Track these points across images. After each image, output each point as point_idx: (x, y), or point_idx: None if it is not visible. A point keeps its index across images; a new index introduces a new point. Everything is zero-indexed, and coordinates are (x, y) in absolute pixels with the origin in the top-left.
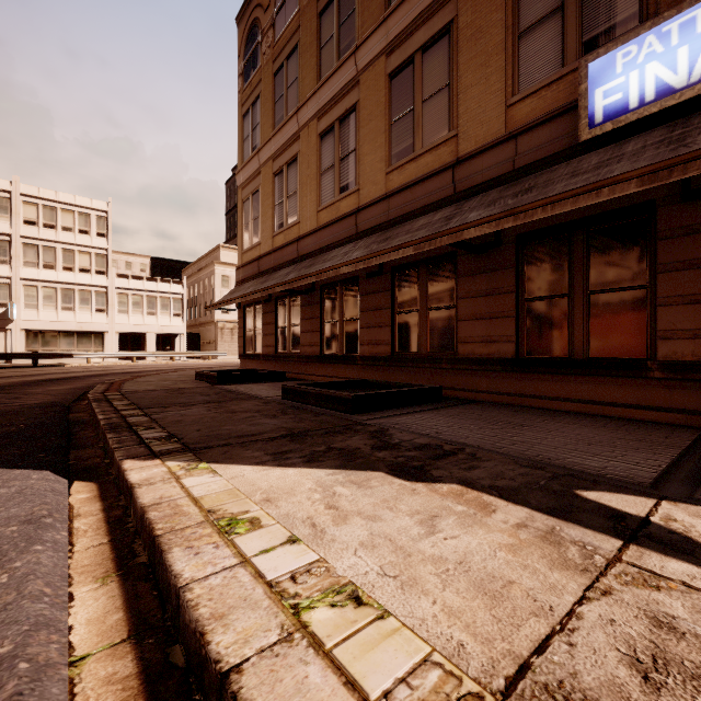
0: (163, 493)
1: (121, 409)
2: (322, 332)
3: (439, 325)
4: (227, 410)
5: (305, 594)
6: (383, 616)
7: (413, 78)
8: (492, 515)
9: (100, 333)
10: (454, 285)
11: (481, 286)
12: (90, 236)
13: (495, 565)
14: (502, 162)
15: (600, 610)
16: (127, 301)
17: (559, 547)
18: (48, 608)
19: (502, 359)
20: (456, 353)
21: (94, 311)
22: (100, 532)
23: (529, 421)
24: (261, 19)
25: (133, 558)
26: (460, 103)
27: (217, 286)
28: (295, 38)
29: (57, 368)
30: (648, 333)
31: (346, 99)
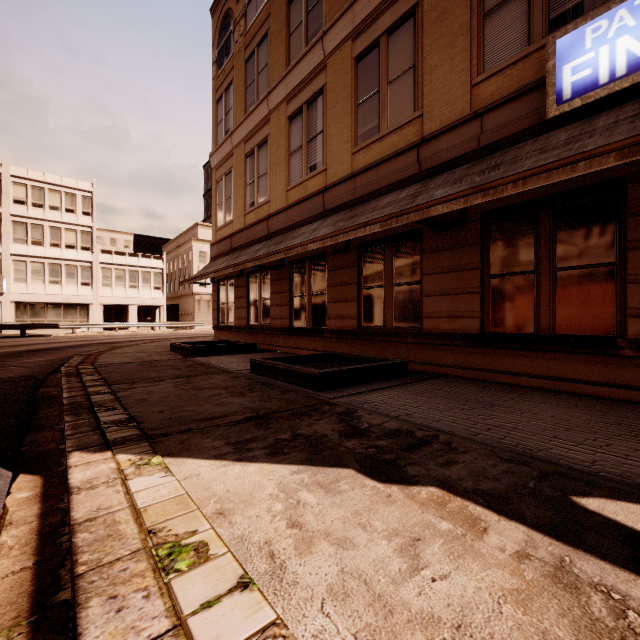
0: (102, 502)
1: (88, 385)
2: (291, 306)
3: (404, 301)
4: (194, 386)
5: None
6: None
7: (379, 60)
8: (484, 537)
9: (85, 305)
10: (418, 261)
11: (446, 262)
12: (76, 214)
13: (504, 632)
14: (467, 141)
15: None
16: (111, 275)
17: (577, 594)
18: None
19: (467, 335)
20: (421, 327)
21: (80, 284)
22: (27, 550)
23: (498, 399)
24: (233, 9)
25: (55, 592)
26: (425, 84)
27: (195, 261)
28: (265, 26)
29: (43, 338)
30: (618, 310)
31: (314, 82)
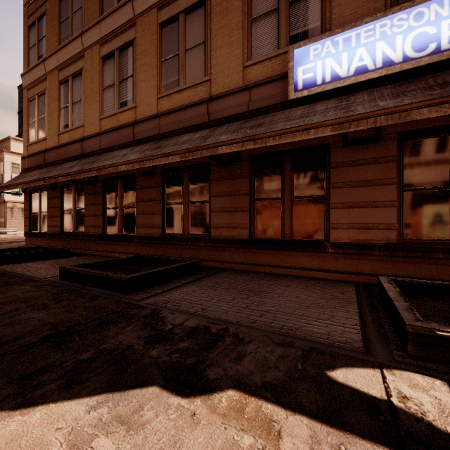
0: None
1: None
2: (104, 216)
3: (198, 215)
4: None
5: None
6: None
7: (178, 31)
8: (280, 444)
9: None
10: (208, 186)
11: (227, 188)
12: None
13: None
14: (241, 104)
15: None
16: None
17: None
18: None
19: (240, 240)
20: (209, 235)
21: None
22: None
23: (263, 286)
24: None
25: None
26: (212, 57)
27: (6, 171)
28: None
29: None
30: (325, 225)
31: (125, 34)
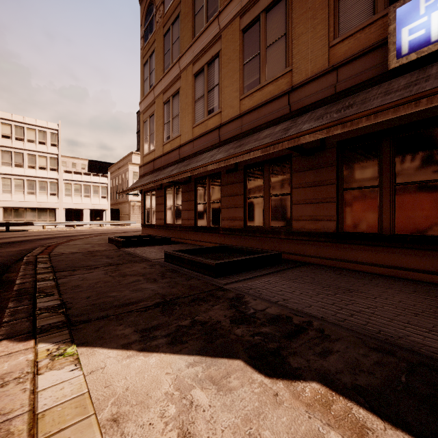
0: (5, 404)
1: (39, 272)
2: (196, 210)
3: (278, 207)
4: (120, 273)
5: None
6: None
7: (259, 31)
8: None
9: (53, 209)
10: (289, 178)
11: (310, 179)
12: (46, 145)
13: None
14: (326, 88)
15: None
16: (71, 188)
17: None
18: None
19: (325, 233)
20: (290, 227)
21: (49, 195)
22: None
23: (353, 285)
24: None
25: None
26: (294, 47)
27: (130, 178)
28: (177, 10)
29: (21, 233)
30: None
31: (212, 49)
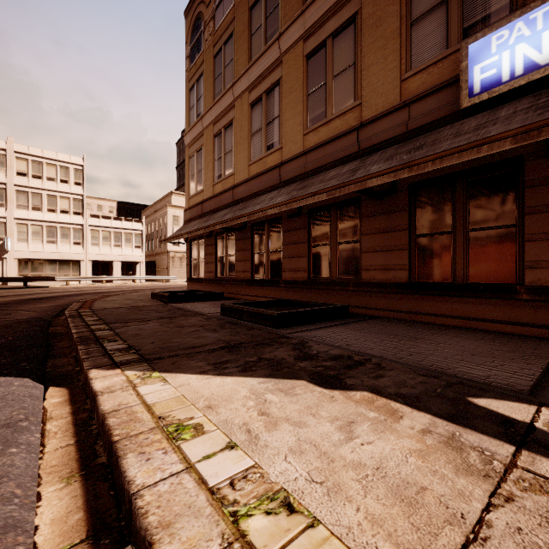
0: (121, 400)
1: (90, 324)
2: (252, 261)
3: (346, 256)
4: (176, 325)
5: (242, 501)
6: (313, 524)
7: (325, 58)
8: (400, 421)
9: (77, 261)
10: (358, 224)
11: (380, 225)
12: (69, 184)
13: (408, 471)
14: (397, 125)
15: (507, 518)
16: (98, 236)
17: (461, 452)
18: (17, 509)
19: (397, 284)
20: (360, 278)
21: (72, 244)
22: (68, 434)
23: (421, 334)
24: (204, 12)
25: (94, 458)
26: (363, 78)
27: (169, 224)
28: (231, 28)
29: (43, 289)
30: (517, 263)
31: (272, 75)
